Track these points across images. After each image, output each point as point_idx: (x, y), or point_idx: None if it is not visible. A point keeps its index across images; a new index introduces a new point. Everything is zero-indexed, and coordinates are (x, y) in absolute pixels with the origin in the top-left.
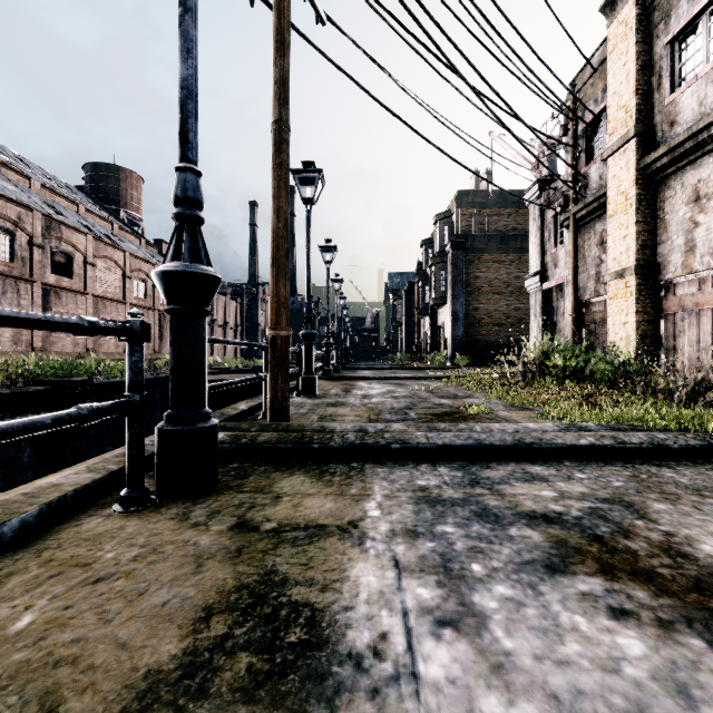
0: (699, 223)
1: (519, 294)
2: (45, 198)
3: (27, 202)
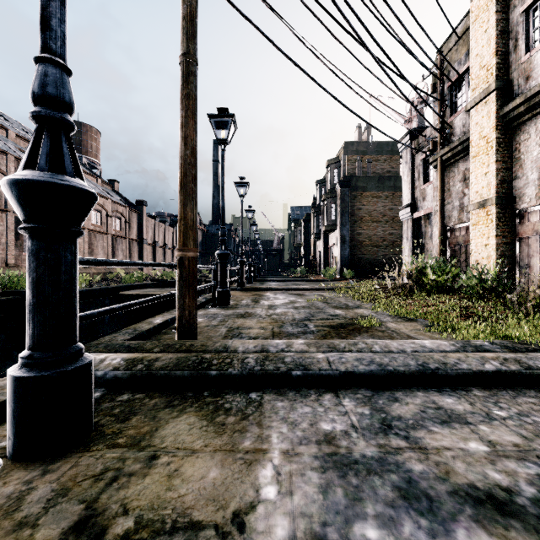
0: None
1: (392, 222)
2: (19, 146)
3: (3, 148)
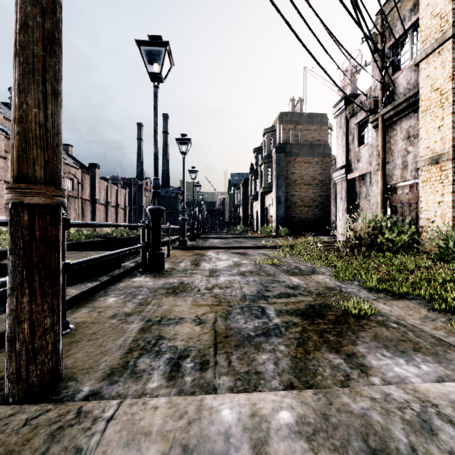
0: None
1: (322, 185)
2: None
3: None
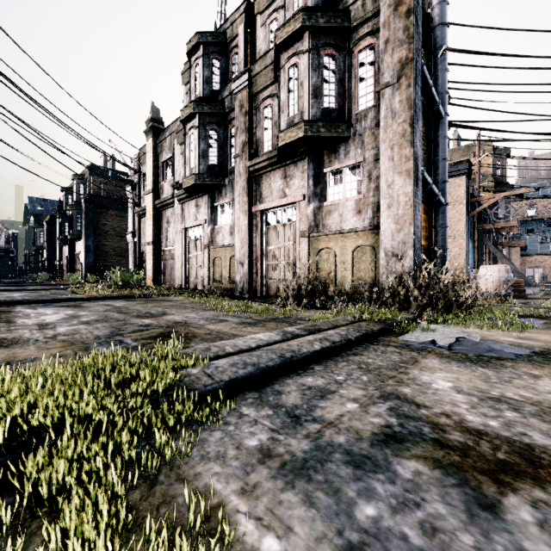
0: (168, 230)
1: None
2: None
3: None
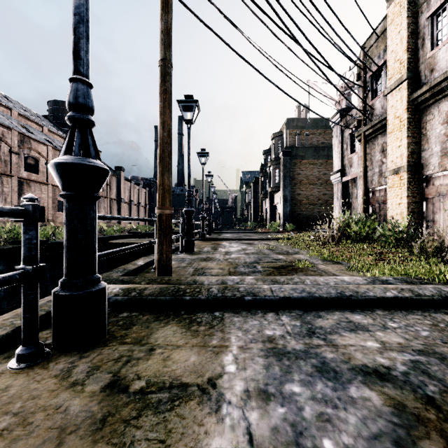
0: None
1: (326, 185)
2: (21, 122)
3: (8, 124)
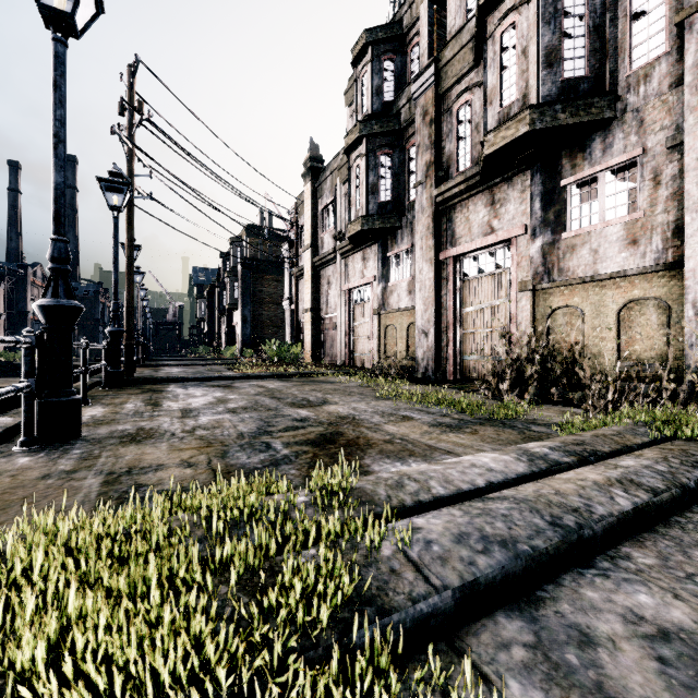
0: (329, 293)
1: None
2: None
3: None
